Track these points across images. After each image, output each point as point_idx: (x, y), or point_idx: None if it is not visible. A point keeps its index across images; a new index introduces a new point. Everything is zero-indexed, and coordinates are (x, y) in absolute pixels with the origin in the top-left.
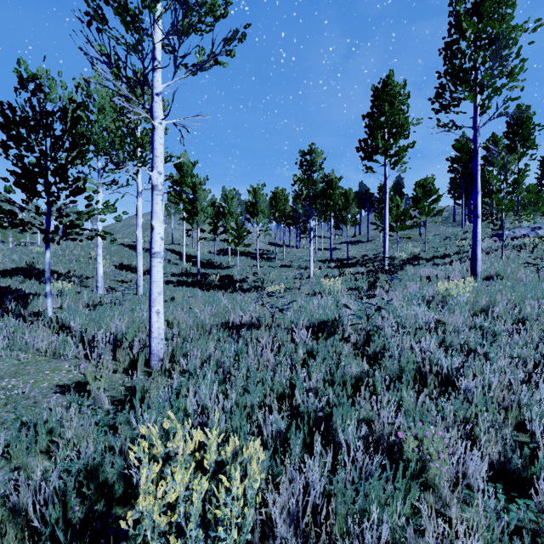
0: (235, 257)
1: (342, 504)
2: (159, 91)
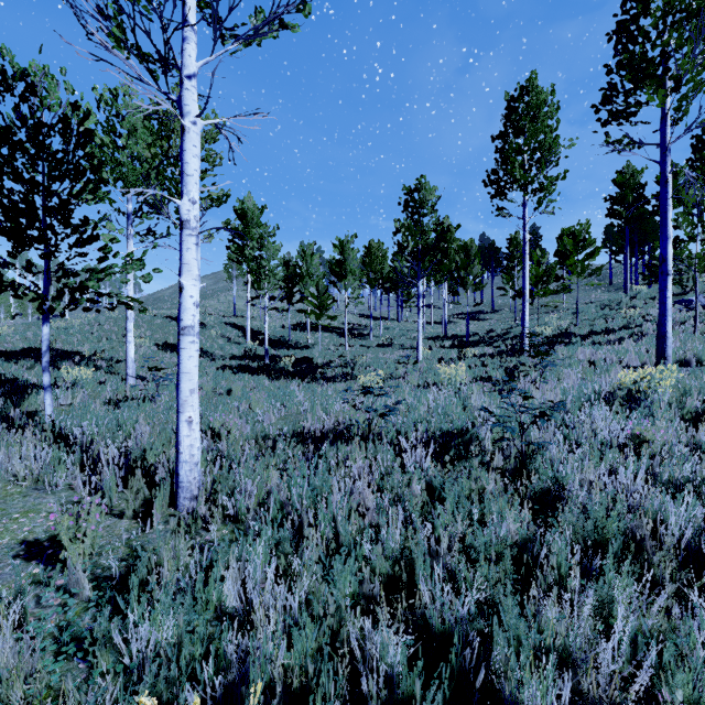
0: (317, 334)
1: None
2: (192, 72)
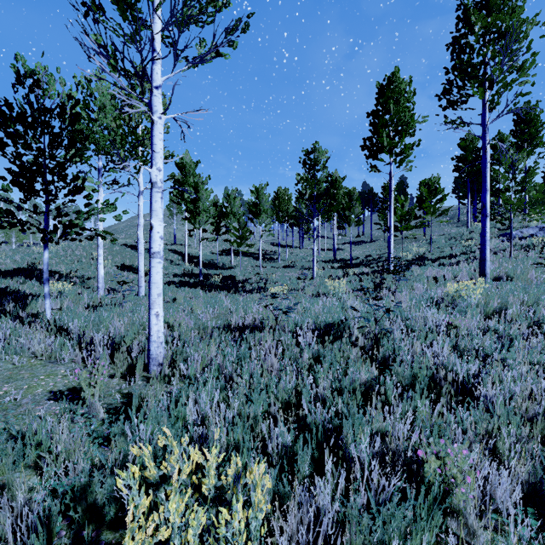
0: (238, 258)
1: (357, 533)
2: (158, 84)
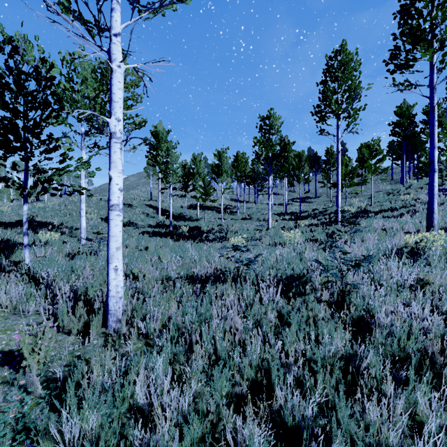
0: (203, 211)
1: None
2: (117, 32)
